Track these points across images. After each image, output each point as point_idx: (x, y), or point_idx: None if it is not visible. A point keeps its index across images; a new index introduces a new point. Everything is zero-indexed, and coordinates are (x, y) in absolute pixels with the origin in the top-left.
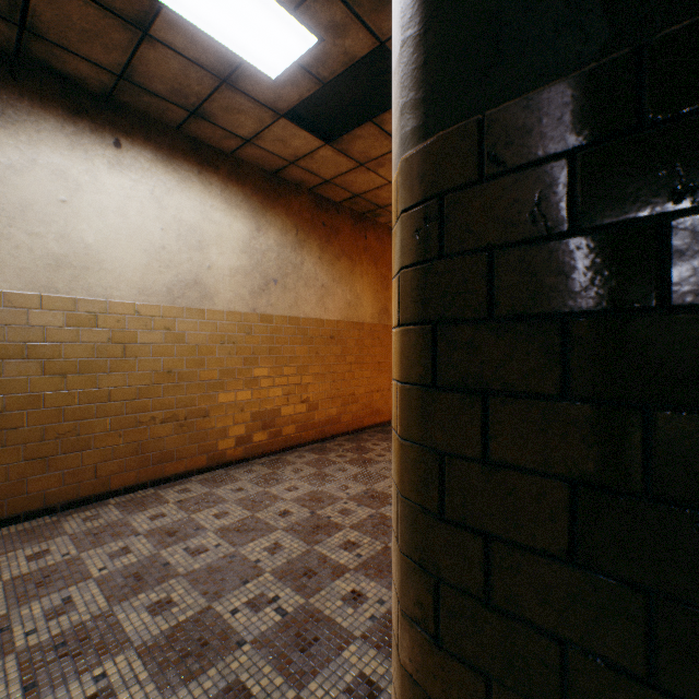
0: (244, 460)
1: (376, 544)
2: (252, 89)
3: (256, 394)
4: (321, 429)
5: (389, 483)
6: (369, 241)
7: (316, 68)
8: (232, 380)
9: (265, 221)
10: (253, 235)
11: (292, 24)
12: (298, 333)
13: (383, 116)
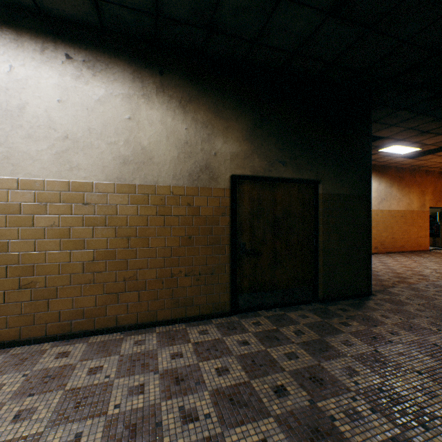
0: (375, 253)
1: (440, 265)
2: (393, 156)
3: (378, 234)
4: (397, 248)
5: (437, 260)
6: (415, 178)
7: (417, 151)
8: (372, 229)
9: (381, 181)
10: (378, 186)
11: (414, 149)
12: (390, 215)
13: (435, 153)
